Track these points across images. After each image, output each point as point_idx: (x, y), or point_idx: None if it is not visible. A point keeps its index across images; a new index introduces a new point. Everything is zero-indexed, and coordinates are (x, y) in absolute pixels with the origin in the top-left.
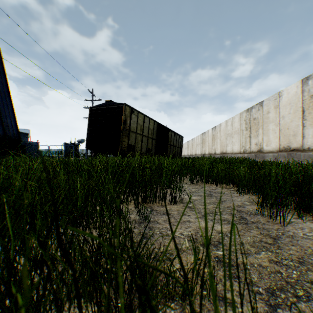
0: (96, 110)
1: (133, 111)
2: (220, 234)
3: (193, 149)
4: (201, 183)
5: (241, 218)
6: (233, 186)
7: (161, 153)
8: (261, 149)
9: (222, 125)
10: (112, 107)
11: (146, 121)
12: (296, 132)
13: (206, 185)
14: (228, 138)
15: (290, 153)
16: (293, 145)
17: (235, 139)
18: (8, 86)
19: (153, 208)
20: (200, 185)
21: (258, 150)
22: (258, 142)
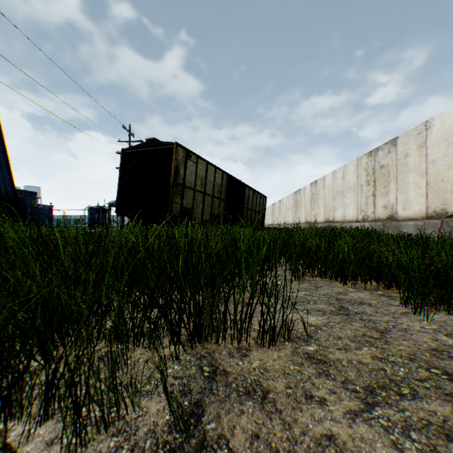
0: (132, 154)
1: (190, 155)
2: None
3: (282, 215)
4: (310, 277)
5: None
6: (377, 285)
7: (233, 221)
8: (393, 215)
9: (327, 179)
10: (157, 148)
11: (211, 172)
12: None
13: (321, 281)
14: (337, 198)
15: (446, 221)
16: (452, 208)
17: (349, 200)
18: None
19: (218, 360)
20: (310, 281)
21: (389, 216)
22: (388, 204)
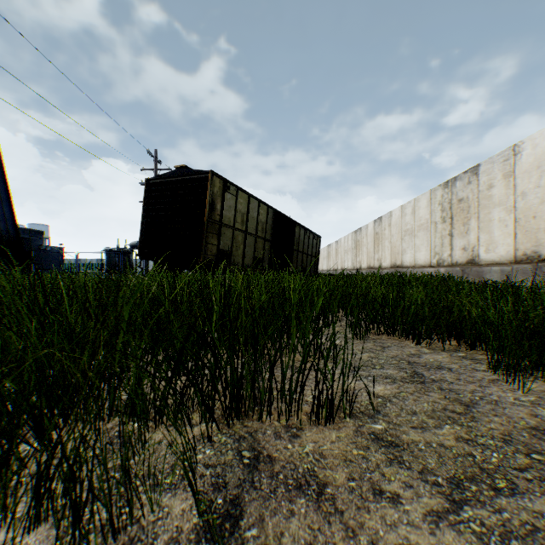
0: (158, 185)
1: (228, 186)
2: None
3: (339, 259)
4: (375, 335)
5: None
6: (457, 345)
7: (280, 266)
8: (475, 259)
9: (394, 215)
10: (188, 178)
11: (254, 206)
12: None
13: (388, 339)
14: (406, 239)
15: (539, 265)
16: None
17: (421, 240)
18: None
19: (262, 442)
20: (374, 339)
21: (469, 260)
22: (468, 245)
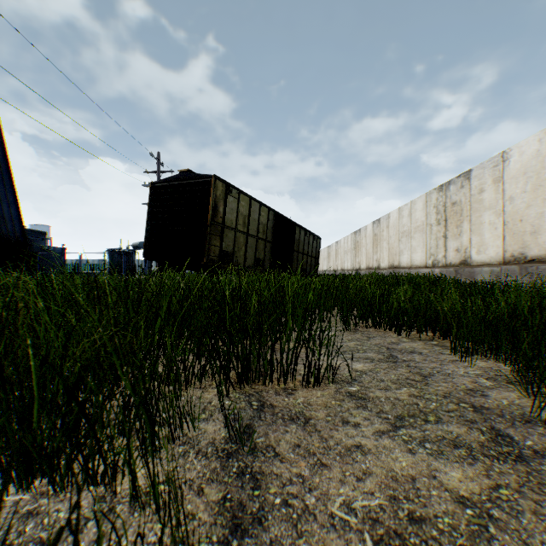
0: (163, 189)
1: (231, 189)
2: (468, 511)
3: (339, 260)
4: (364, 328)
5: (497, 435)
6: (433, 335)
7: (281, 267)
8: (467, 260)
9: (391, 217)
10: (192, 182)
11: (255, 209)
12: (538, 227)
13: (375, 331)
14: (403, 240)
15: (525, 266)
16: (532, 252)
17: (417, 242)
18: (5, 146)
19: (266, 397)
20: (363, 331)
21: (462, 261)
22: (461, 247)
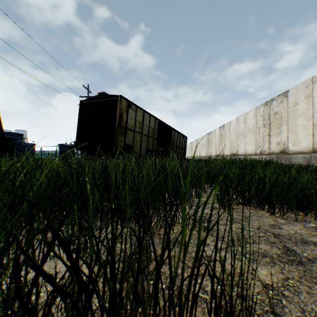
0: (87, 104)
1: (131, 105)
2: None
3: (198, 150)
4: (234, 204)
5: None
6: (304, 215)
7: (163, 154)
8: (285, 150)
9: (232, 123)
10: (106, 100)
11: (146, 118)
12: None
13: (246, 209)
14: (240, 138)
15: None
16: None
17: (250, 138)
18: None
19: None
20: (236, 209)
21: (281, 150)
22: (281, 141)
